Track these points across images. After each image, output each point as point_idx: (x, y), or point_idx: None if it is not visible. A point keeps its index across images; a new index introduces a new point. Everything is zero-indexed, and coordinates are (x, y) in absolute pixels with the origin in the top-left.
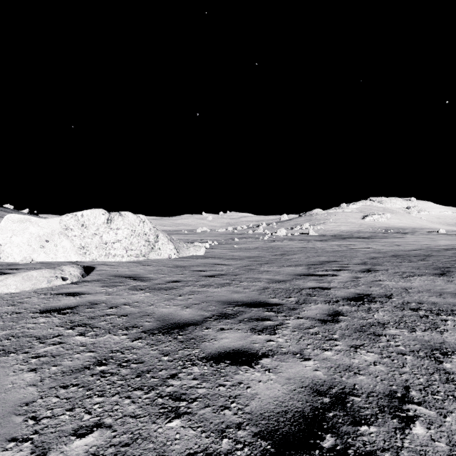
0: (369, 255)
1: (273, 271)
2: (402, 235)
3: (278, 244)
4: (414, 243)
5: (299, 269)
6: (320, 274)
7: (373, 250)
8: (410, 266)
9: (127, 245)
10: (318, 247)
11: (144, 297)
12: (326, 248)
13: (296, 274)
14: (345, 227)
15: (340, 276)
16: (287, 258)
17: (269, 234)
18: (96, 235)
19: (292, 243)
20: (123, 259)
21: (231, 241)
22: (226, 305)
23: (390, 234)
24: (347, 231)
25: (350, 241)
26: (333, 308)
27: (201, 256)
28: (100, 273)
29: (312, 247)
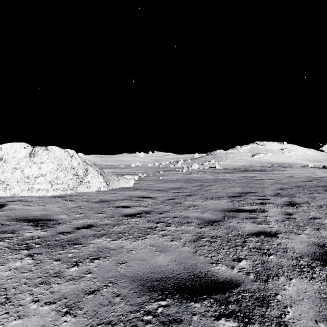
0: (276, 186)
1: (199, 205)
2: (284, 168)
3: (195, 176)
4: (300, 174)
5: (224, 203)
6: (248, 209)
7: (275, 181)
8: (325, 198)
9: (52, 179)
10: (228, 178)
11: (13, 272)
12: (235, 179)
13: (223, 210)
14: (240, 163)
15: (271, 212)
16: (206, 189)
17: (186, 168)
18: (17, 169)
19: (206, 175)
20: (48, 193)
21: (157, 174)
22: (146, 293)
23: (274, 167)
24: (242, 165)
25: (250, 173)
26: (323, 291)
27: (129, 188)
28: (0, 215)
29: (223, 178)
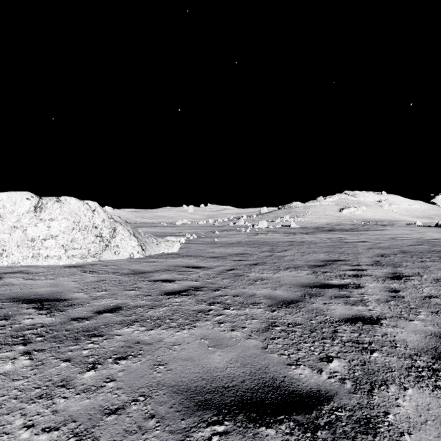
0: (373, 251)
1: (269, 278)
2: (383, 227)
3: (263, 238)
4: (405, 236)
5: (303, 275)
6: (337, 284)
7: (372, 244)
8: None
9: (66, 242)
10: (308, 241)
11: (0, 379)
12: (318, 242)
13: (303, 285)
14: (324, 219)
15: (369, 288)
16: (279, 255)
17: (251, 227)
18: (17, 229)
19: (277, 236)
20: (60, 262)
21: (211, 234)
22: (194, 412)
23: (370, 226)
24: (327, 223)
25: (338, 234)
26: None
27: (173, 254)
28: None
29: (301, 241)
